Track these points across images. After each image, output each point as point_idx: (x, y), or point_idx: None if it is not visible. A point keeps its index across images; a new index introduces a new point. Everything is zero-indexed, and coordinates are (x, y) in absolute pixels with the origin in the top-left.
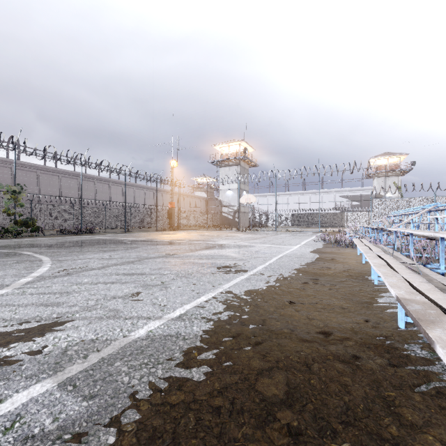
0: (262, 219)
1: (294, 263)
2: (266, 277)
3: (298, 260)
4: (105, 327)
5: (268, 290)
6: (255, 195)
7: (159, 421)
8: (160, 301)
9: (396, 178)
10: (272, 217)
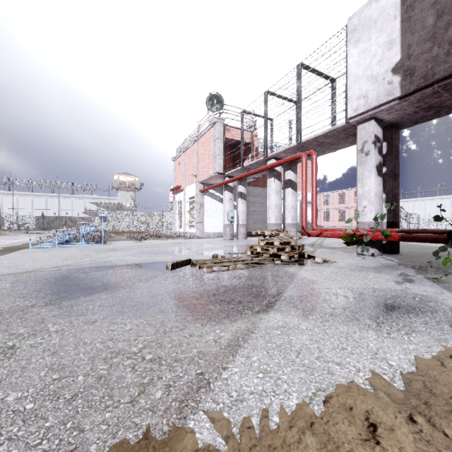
0: None
1: (20, 243)
2: (4, 245)
3: (23, 242)
4: None
5: (6, 246)
6: None
7: None
8: None
9: (132, 192)
10: (9, 219)
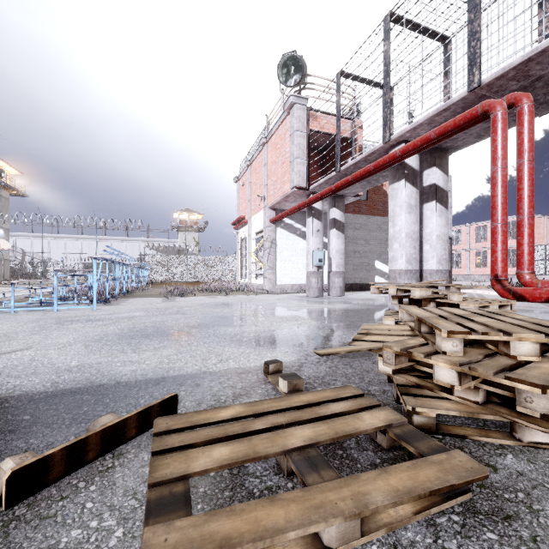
0: (37, 269)
1: None
2: None
3: None
4: None
5: None
6: (27, 234)
7: None
8: None
9: (195, 233)
10: (55, 266)
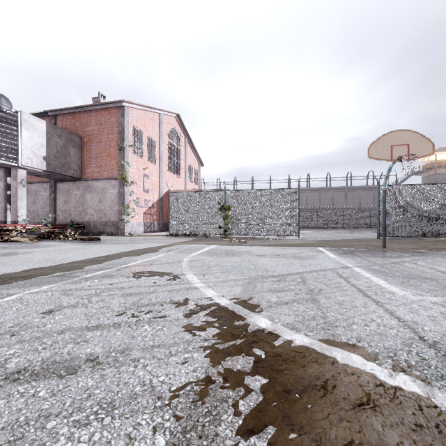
0: None
1: None
2: None
3: None
4: (70, 285)
5: None
6: None
7: (44, 276)
8: (17, 305)
9: None
10: None
